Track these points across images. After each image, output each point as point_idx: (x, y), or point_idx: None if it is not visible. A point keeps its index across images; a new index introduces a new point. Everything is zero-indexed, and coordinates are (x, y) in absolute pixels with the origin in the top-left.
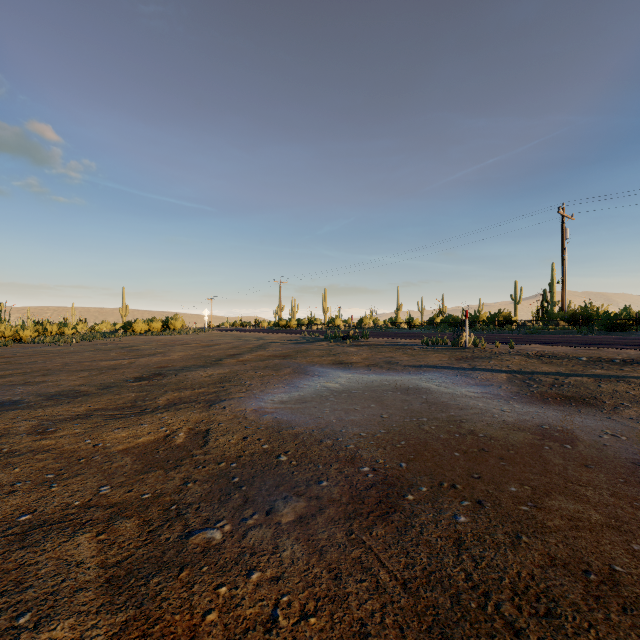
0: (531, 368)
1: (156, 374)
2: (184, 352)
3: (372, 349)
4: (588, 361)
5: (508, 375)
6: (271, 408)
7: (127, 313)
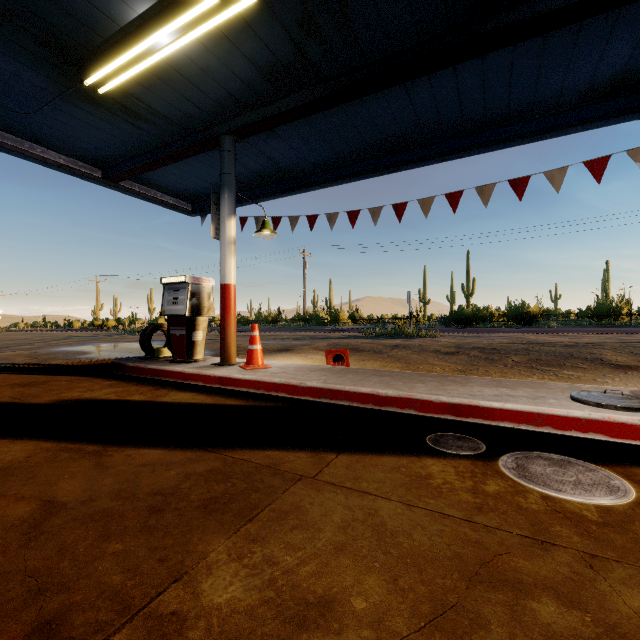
0: None
1: None
2: None
3: None
4: None
5: None
6: (62, 349)
7: None
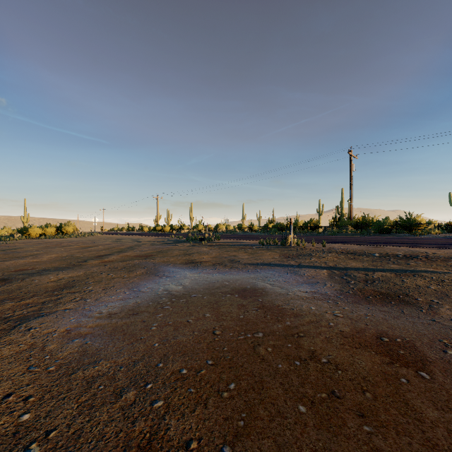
0: (343, 264)
1: (2, 279)
2: (58, 254)
3: (221, 249)
4: (380, 257)
5: (328, 271)
6: (90, 326)
7: (28, 220)
